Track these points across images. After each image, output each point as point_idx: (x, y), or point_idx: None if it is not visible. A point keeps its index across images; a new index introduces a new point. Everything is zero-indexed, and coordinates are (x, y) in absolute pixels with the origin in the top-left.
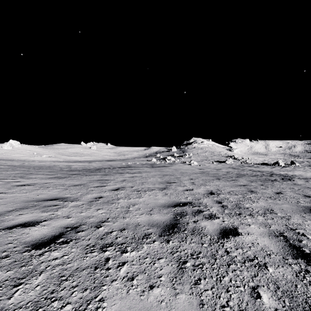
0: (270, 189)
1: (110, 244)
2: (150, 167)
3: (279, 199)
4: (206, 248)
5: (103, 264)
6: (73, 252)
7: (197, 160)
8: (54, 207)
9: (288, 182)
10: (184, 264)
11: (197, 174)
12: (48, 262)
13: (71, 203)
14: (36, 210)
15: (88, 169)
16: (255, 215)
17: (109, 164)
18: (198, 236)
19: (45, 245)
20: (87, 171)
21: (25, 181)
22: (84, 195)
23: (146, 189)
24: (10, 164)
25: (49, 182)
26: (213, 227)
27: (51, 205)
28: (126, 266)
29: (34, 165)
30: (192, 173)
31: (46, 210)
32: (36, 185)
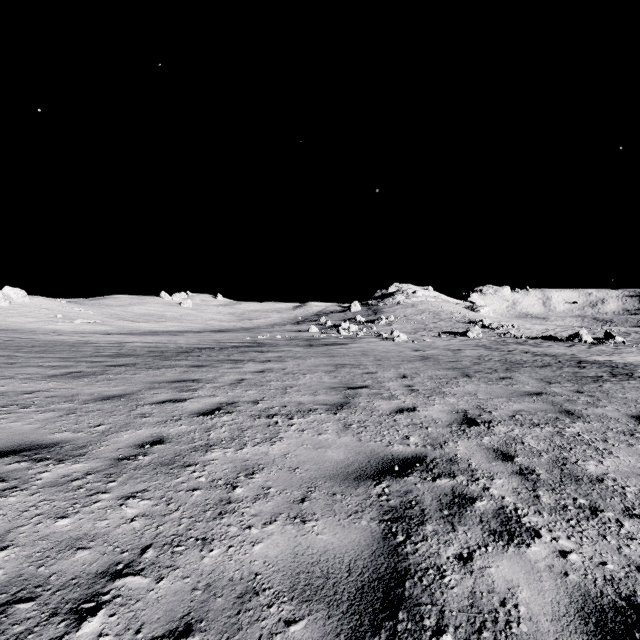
0: (608, 404)
1: None
2: (305, 347)
3: None
4: None
5: None
6: None
7: (404, 329)
8: None
9: (633, 383)
10: None
11: (412, 362)
12: None
13: (54, 468)
14: None
15: (161, 352)
16: None
17: (216, 338)
18: None
19: None
20: (155, 357)
21: None
22: (113, 434)
23: (294, 410)
24: None
25: (38, 391)
26: (545, 598)
27: None
28: None
29: (38, 342)
30: (402, 360)
31: None
32: None
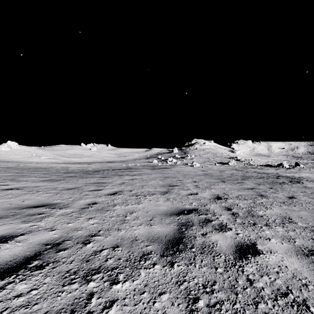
0: (281, 193)
1: (97, 270)
2: (151, 169)
3: (294, 205)
4: (221, 275)
5: (84, 304)
6: (46, 283)
7: (199, 161)
8: (38, 216)
9: (297, 185)
10: (195, 302)
11: (200, 176)
12: (8, 301)
13: (59, 210)
14: (15, 220)
15: (86, 171)
16: (272, 226)
17: (109, 165)
18: (209, 256)
19: (11, 271)
20: (84, 173)
21: (14, 184)
22: (76, 201)
23: (147, 193)
24: (4, 166)
25: (40, 186)
26: (226, 243)
27: (35, 214)
28: (114, 308)
29: (30, 167)
30: (195, 175)
31: (28, 219)
32: (25, 189)
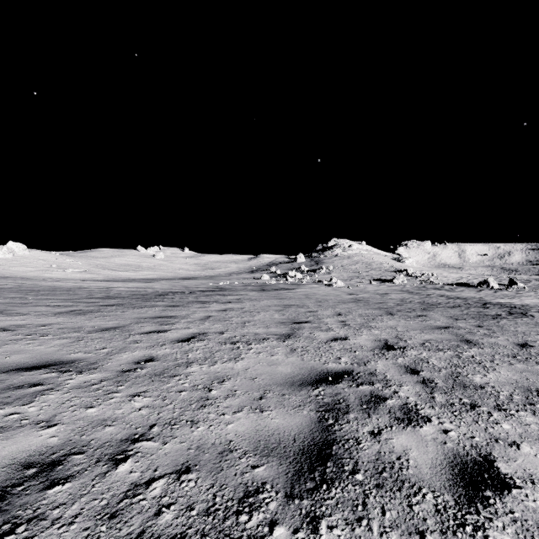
0: (501, 335)
1: None
2: (259, 291)
3: (537, 362)
4: None
5: None
6: None
7: (341, 277)
8: (28, 391)
9: (525, 320)
10: None
11: (347, 303)
12: None
13: (76, 377)
14: None
15: (142, 295)
16: (512, 411)
17: (185, 284)
18: (397, 497)
19: None
20: (138, 299)
21: (2, 320)
22: (115, 354)
23: (252, 338)
24: None
25: (51, 324)
26: (428, 456)
27: (24, 385)
28: None
29: (41, 287)
30: (338, 301)
31: (4, 399)
32: (19, 330)
